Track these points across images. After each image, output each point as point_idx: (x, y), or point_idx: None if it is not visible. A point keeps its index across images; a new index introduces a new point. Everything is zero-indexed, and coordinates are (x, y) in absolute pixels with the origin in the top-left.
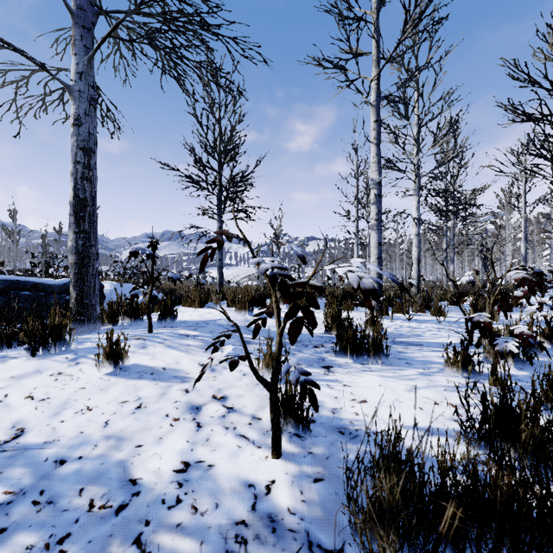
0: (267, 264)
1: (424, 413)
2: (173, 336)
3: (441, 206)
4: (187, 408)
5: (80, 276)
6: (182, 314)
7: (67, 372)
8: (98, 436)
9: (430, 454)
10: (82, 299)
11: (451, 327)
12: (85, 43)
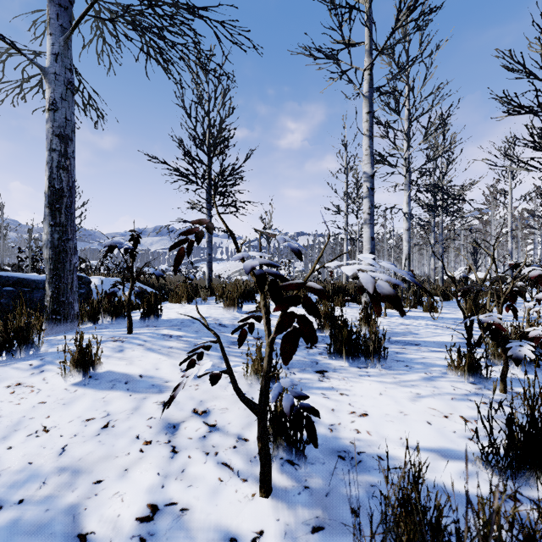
0: (253, 261)
1: (434, 429)
2: (154, 337)
3: (432, 201)
4: (162, 426)
5: (56, 272)
6: (168, 312)
7: (28, 383)
8: (50, 469)
9: (449, 487)
10: (58, 296)
11: (446, 323)
12: (61, 23)
